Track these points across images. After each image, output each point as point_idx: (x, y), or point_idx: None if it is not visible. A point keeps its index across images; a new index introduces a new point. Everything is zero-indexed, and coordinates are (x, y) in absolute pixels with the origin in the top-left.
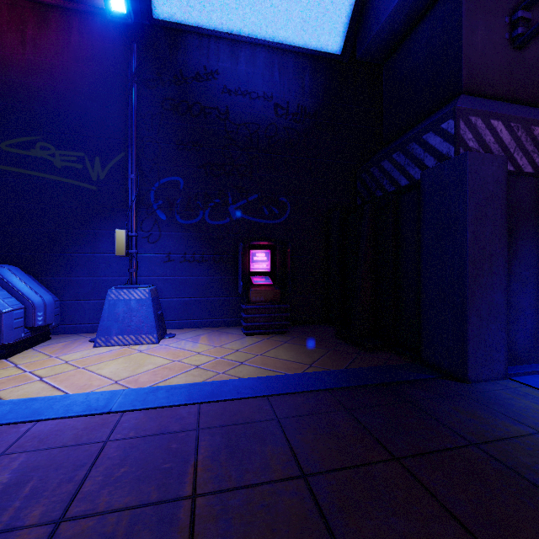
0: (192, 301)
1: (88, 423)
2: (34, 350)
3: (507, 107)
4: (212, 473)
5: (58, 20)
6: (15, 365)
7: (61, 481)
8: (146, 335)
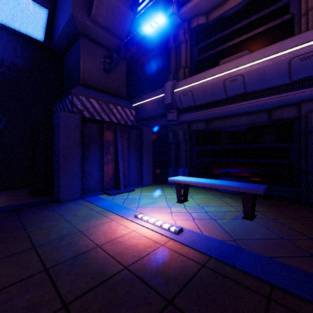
0: None
1: None
2: None
3: (100, 94)
4: None
5: None
6: None
7: None
8: None
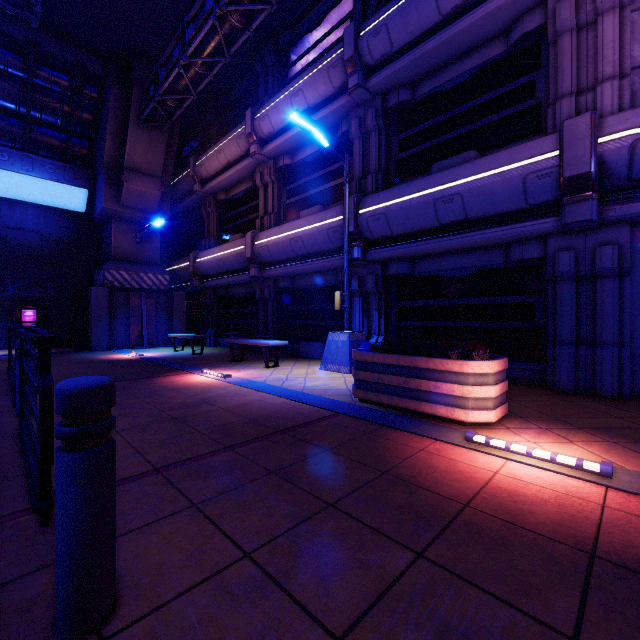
0: None
1: None
2: None
3: (131, 266)
4: None
5: None
6: None
7: None
8: None
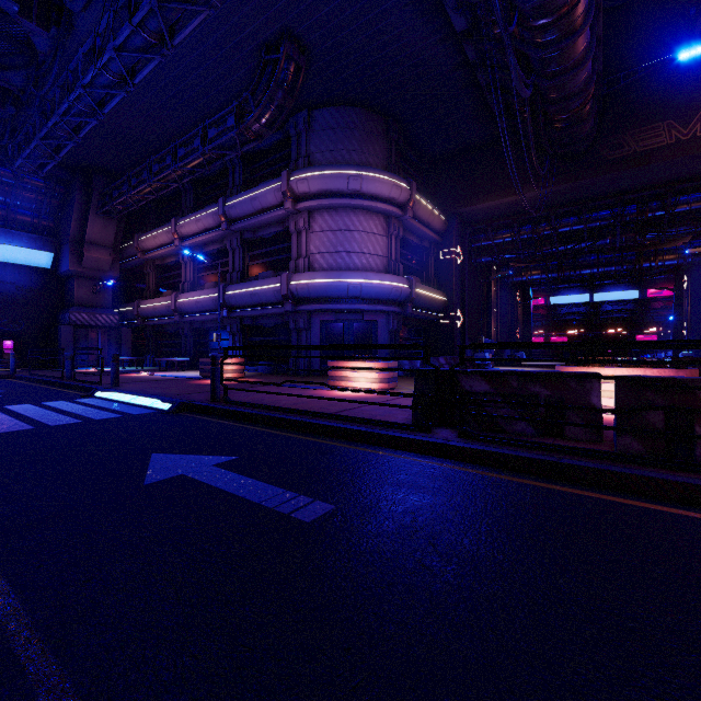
0: None
1: None
2: None
3: (89, 310)
4: None
5: None
6: None
7: None
8: None
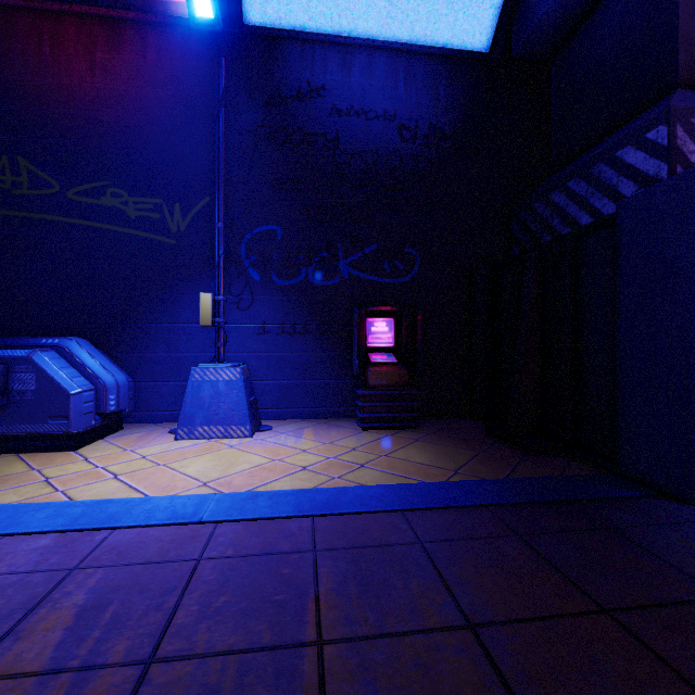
0: (292, 384)
1: (174, 534)
2: (105, 442)
3: None
4: (341, 612)
5: (132, 37)
6: (85, 459)
7: (147, 608)
8: (237, 426)
